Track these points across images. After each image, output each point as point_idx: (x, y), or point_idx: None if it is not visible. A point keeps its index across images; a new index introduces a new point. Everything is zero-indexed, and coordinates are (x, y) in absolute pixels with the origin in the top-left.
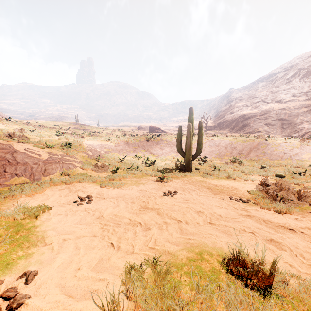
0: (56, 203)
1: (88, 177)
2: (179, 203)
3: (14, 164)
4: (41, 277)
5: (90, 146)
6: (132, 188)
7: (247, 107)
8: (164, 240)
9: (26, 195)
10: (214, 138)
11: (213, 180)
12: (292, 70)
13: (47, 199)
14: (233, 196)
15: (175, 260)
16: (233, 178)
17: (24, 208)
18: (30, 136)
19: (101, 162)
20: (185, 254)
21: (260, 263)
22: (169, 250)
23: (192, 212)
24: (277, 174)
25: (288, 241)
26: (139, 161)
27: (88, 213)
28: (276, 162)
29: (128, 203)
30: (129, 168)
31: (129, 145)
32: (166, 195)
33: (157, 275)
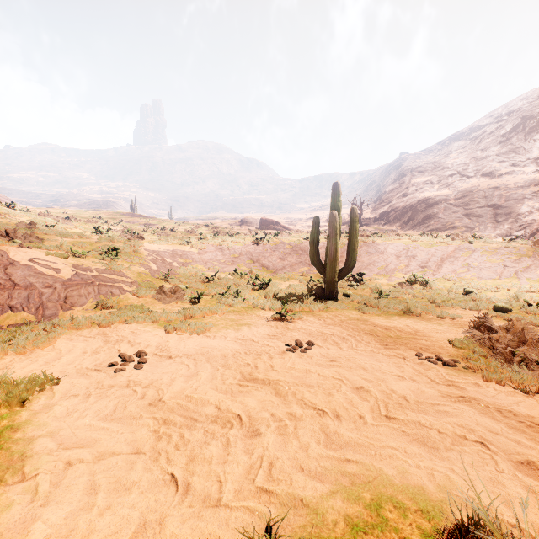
0: (72, 369)
1: (144, 312)
2: (319, 369)
3: (7, 288)
4: None
5: (153, 254)
6: (227, 334)
7: (431, 184)
8: (292, 464)
9: (16, 350)
10: (375, 240)
11: (379, 316)
12: (511, 119)
13: (56, 361)
14: (422, 351)
15: (318, 529)
16: (417, 314)
17: (2, 382)
18: (46, 235)
19: (172, 283)
20: (342, 509)
21: None
22: (303, 495)
23: (346, 388)
24: (498, 305)
25: None
26: (241, 280)
27: (133, 392)
28: (490, 283)
29: (216, 368)
30: (222, 294)
31: (225, 251)
32: (293, 349)
33: None
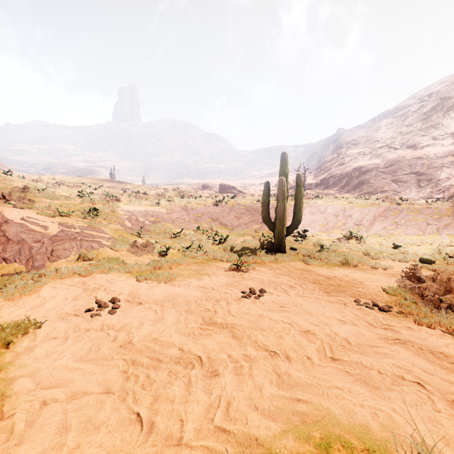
0: (53, 314)
1: (119, 263)
2: (270, 314)
3: (2, 243)
4: None
5: (128, 213)
6: (190, 283)
7: (364, 155)
8: (247, 403)
9: (5, 297)
10: (317, 202)
11: (321, 267)
12: (431, 100)
13: (40, 306)
14: (360, 297)
15: None
16: (354, 265)
17: None
18: (37, 198)
19: (144, 238)
20: (294, 448)
21: None
22: (258, 434)
23: (295, 331)
24: (423, 257)
25: None
26: (203, 236)
27: (106, 335)
28: (415, 238)
29: (180, 313)
30: (186, 248)
31: (189, 211)
32: (247, 296)
33: None
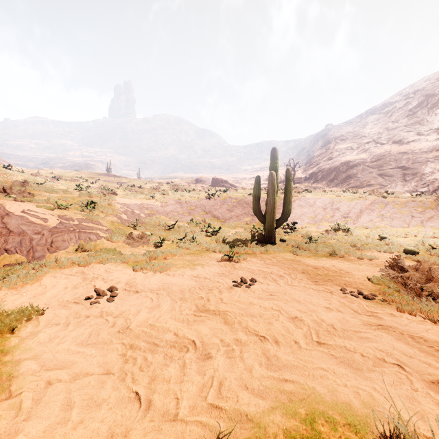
0: (55, 302)
1: (116, 254)
2: (260, 301)
3: (4, 235)
4: None
5: (124, 206)
6: (184, 273)
7: (351, 150)
8: (238, 383)
9: (8, 286)
10: (306, 195)
11: (310, 258)
12: (416, 97)
13: (42, 295)
14: (346, 286)
15: None
16: (341, 255)
17: None
18: (37, 191)
19: (139, 230)
20: (281, 423)
21: None
22: (248, 410)
23: (284, 318)
24: (407, 249)
25: None
26: (196, 228)
27: (105, 321)
28: (400, 230)
29: (175, 300)
30: (180, 239)
31: (183, 204)
32: (239, 285)
33: None
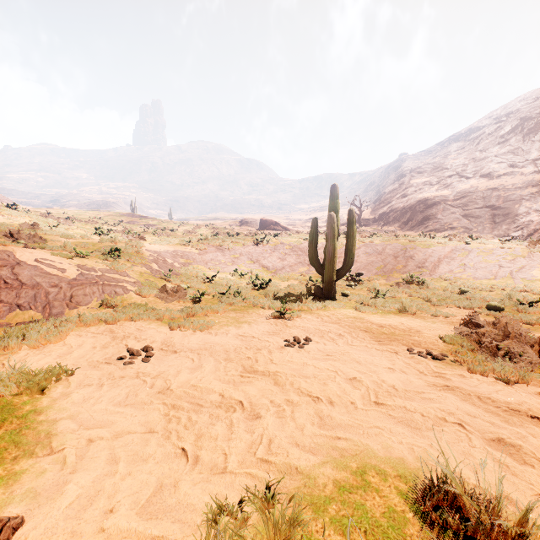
0: (84, 362)
1: (148, 310)
2: (315, 362)
3: (15, 288)
4: (28, 532)
5: (154, 254)
6: (229, 331)
7: (430, 185)
8: (289, 441)
9: (30, 345)
10: (374, 240)
11: (375, 315)
12: (509, 120)
13: (68, 355)
14: (414, 346)
15: (310, 489)
16: (412, 312)
17: (21, 373)
18: (49, 236)
19: (173, 283)
20: (331, 475)
21: (490, 501)
22: (298, 464)
23: (340, 379)
24: (490, 304)
25: (533, 444)
26: (241, 280)
27: (142, 382)
28: (485, 283)
29: (219, 361)
30: (223, 293)
31: (225, 251)
32: (291, 344)
33: (274, 529)
